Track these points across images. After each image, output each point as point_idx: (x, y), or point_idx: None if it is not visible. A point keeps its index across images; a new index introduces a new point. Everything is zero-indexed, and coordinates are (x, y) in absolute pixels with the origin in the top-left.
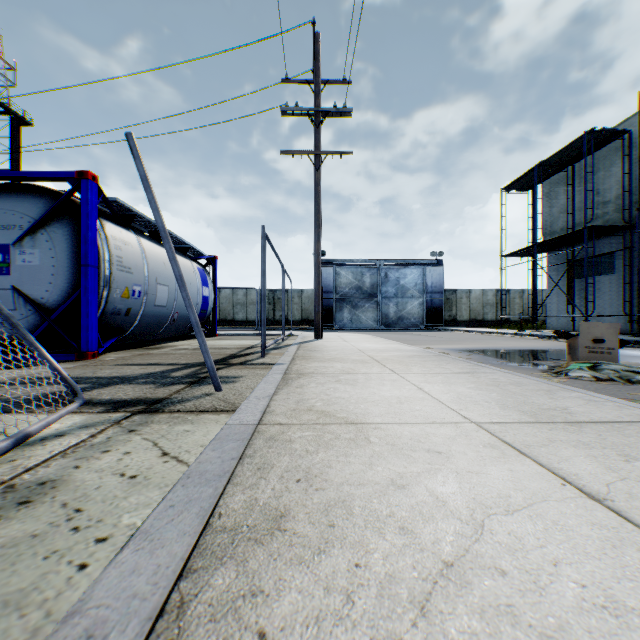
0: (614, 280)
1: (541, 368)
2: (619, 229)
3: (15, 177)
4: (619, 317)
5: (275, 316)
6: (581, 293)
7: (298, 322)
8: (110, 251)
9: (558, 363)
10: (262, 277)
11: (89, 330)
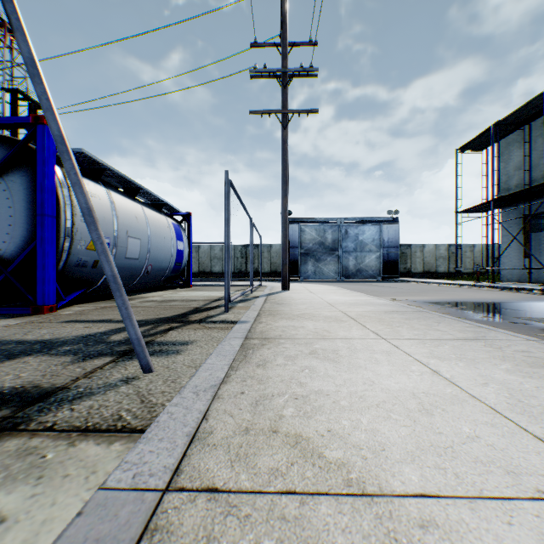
0: None
1: (539, 327)
2: None
3: None
4: None
5: (247, 268)
6: (537, 246)
7: (267, 274)
8: (73, 202)
9: None
10: (225, 226)
11: (45, 283)
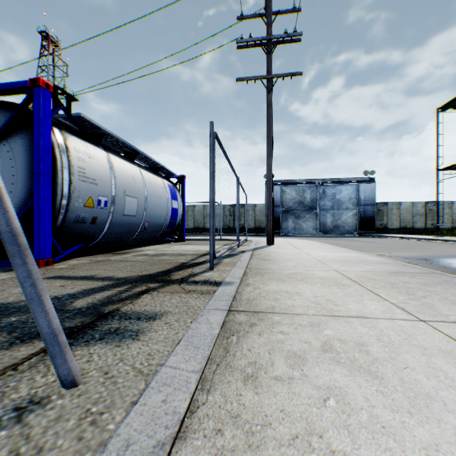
0: None
1: None
2: None
3: None
4: None
5: (234, 225)
6: None
7: (252, 229)
8: (70, 161)
9: None
10: (210, 179)
11: (41, 238)
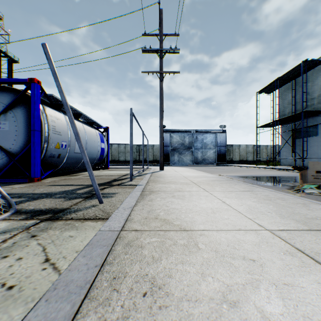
0: (317, 139)
1: (286, 187)
2: (320, 112)
3: None
4: (320, 159)
5: (140, 158)
6: (299, 146)
7: (151, 161)
8: (48, 123)
9: (294, 184)
10: (130, 136)
11: (35, 166)
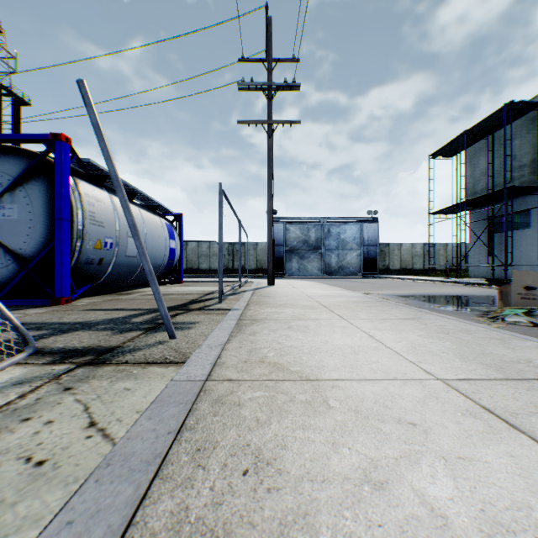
0: (529, 234)
1: (476, 313)
2: (534, 189)
3: None
4: (534, 266)
5: (234, 265)
6: (499, 245)
7: (253, 271)
8: (83, 207)
9: (489, 308)
10: (219, 229)
11: (62, 278)
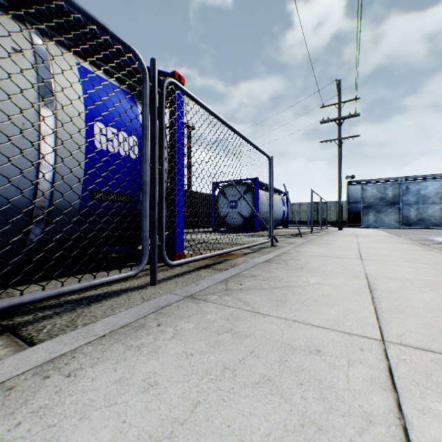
0: None
1: None
2: None
3: (238, 181)
4: None
5: (318, 218)
6: None
7: (334, 222)
8: (260, 199)
9: None
10: (311, 206)
11: (257, 224)
